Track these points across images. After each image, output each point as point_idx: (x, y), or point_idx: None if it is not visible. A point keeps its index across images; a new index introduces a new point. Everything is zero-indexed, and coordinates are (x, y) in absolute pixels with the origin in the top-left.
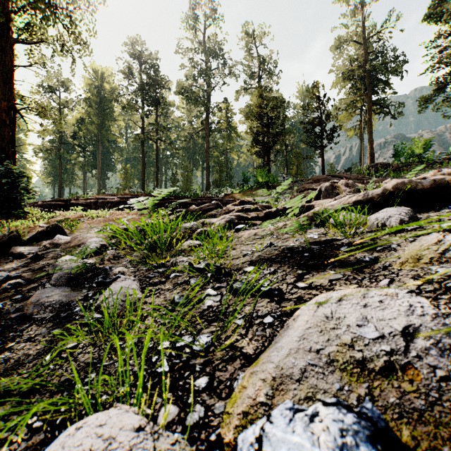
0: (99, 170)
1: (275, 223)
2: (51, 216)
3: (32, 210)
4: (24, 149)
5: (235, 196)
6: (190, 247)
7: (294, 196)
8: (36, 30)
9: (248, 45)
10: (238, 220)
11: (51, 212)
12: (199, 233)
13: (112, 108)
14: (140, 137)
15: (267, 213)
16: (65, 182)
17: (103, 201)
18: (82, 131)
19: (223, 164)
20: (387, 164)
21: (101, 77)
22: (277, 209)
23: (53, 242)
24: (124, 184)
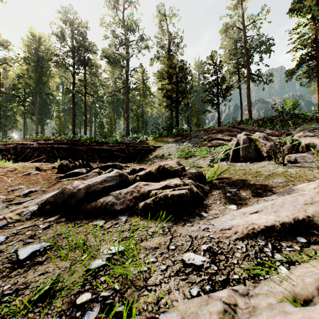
0: (37, 117)
1: None
2: None
3: None
4: None
5: (149, 142)
6: None
7: (202, 145)
8: None
9: (159, 23)
10: None
11: None
12: None
13: (48, 67)
14: (70, 90)
15: None
16: (8, 126)
17: (22, 146)
18: (21, 84)
19: (139, 115)
20: (271, 118)
21: (38, 41)
22: None
23: None
24: (58, 129)
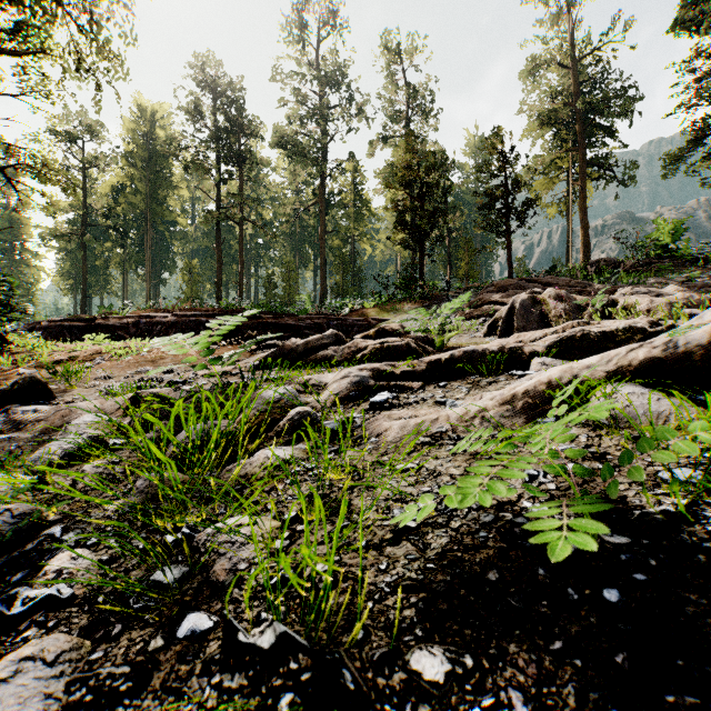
0: (148, 268)
1: (451, 388)
2: (49, 352)
3: (27, 337)
4: (26, 235)
5: (368, 312)
6: (266, 470)
7: (465, 314)
8: (33, 35)
9: (388, 68)
10: (375, 379)
11: (49, 344)
12: (294, 420)
13: (169, 169)
14: (214, 215)
15: (432, 363)
16: (94, 287)
17: (148, 321)
18: (120, 205)
19: (347, 260)
20: (615, 261)
21: (151, 119)
22: (453, 356)
23: (13, 417)
24: (188, 292)
